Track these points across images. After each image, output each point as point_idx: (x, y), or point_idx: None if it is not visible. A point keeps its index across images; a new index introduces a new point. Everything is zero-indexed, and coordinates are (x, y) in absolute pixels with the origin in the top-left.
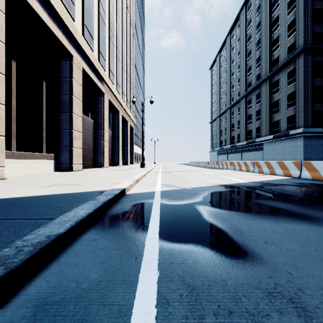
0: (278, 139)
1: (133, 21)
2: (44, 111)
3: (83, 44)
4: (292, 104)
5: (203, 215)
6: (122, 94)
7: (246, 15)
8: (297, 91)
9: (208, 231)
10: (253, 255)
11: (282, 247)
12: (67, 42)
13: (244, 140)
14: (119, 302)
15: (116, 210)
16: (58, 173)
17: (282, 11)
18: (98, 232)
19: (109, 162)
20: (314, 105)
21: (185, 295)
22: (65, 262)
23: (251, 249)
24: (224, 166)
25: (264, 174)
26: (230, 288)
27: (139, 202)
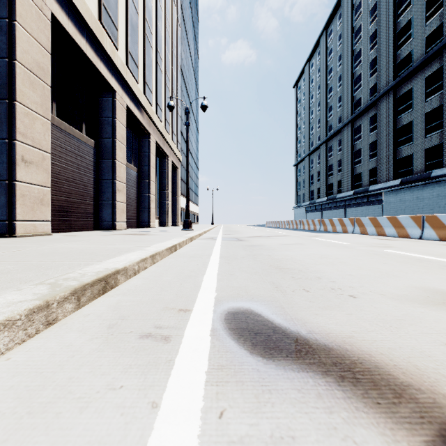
0: (410, 184)
1: None
2: None
3: None
4: (435, 127)
5: None
6: (157, 107)
7: None
8: (445, 104)
9: None
10: None
11: None
12: None
13: (349, 189)
14: None
15: None
16: None
17: None
18: None
19: (131, 220)
20: None
21: None
22: None
23: None
24: (337, 228)
25: None
26: None
27: None
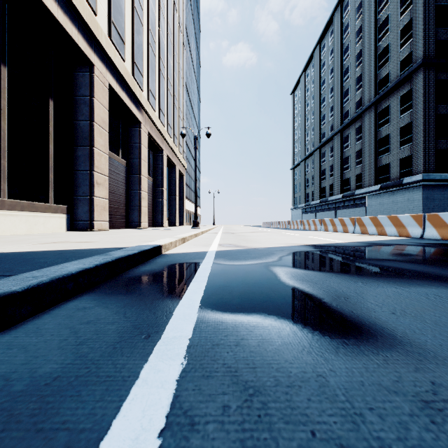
0: (387, 190)
1: (184, 25)
2: (51, 143)
3: (109, 49)
4: (407, 140)
5: (280, 277)
6: (168, 126)
7: (341, 18)
8: (413, 122)
9: (288, 297)
10: (373, 332)
11: (426, 319)
12: (85, 44)
13: (339, 193)
14: (78, 423)
15: (139, 271)
16: (71, 232)
17: (393, 11)
18: (95, 298)
19: (148, 221)
20: (437, 141)
21: (235, 408)
22: (6, 342)
23: (368, 322)
24: (311, 227)
25: (370, 235)
26: (336, 393)
27: (179, 262)
